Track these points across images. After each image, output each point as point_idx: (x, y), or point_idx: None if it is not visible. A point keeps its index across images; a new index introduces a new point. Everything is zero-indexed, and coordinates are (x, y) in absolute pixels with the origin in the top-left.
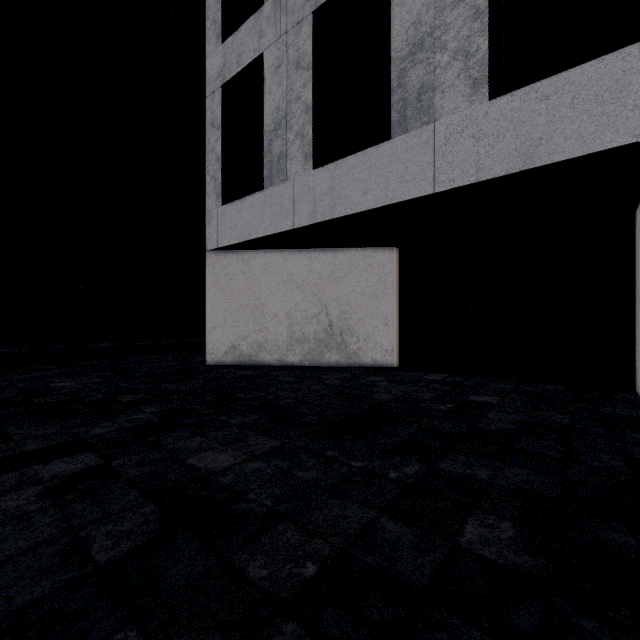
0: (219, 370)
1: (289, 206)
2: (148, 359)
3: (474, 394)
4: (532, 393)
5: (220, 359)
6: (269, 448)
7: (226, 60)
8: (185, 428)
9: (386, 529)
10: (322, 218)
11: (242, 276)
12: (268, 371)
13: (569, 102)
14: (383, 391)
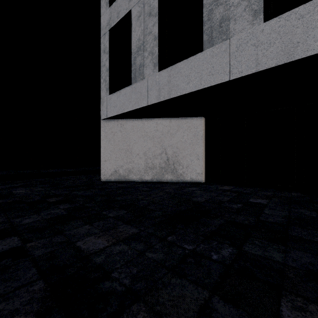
0: (107, 184)
1: (145, 93)
2: (71, 178)
3: (251, 198)
4: (285, 197)
5: (108, 178)
6: (131, 234)
7: (111, 16)
8: (80, 219)
9: (218, 311)
10: (163, 98)
11: (120, 133)
12: (134, 184)
13: (317, 18)
14: (198, 196)
